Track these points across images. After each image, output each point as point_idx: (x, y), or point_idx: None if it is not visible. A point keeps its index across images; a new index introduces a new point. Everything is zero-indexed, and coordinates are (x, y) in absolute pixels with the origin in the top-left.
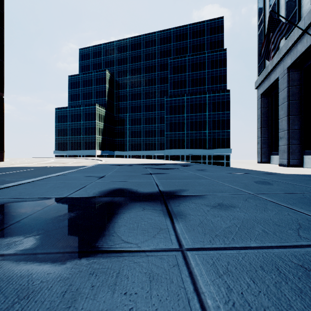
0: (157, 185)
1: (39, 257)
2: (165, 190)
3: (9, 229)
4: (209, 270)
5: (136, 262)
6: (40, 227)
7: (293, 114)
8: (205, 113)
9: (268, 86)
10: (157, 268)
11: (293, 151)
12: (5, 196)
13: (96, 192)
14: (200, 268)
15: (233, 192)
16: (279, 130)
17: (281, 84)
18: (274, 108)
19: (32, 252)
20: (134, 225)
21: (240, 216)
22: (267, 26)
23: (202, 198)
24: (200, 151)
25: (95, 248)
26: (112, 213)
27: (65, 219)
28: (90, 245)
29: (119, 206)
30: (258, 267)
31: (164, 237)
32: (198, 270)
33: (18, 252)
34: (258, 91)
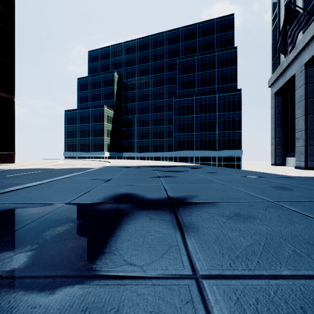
0: (165, 190)
1: (26, 282)
2: (174, 196)
3: (1, 242)
4: (233, 311)
5: (140, 294)
6: (35, 240)
7: (312, 113)
8: (215, 114)
9: (283, 84)
10: (166, 306)
11: (311, 153)
12: (6, 200)
13: (101, 198)
14: (222, 307)
15: (250, 199)
16: (296, 131)
17: (298, 81)
18: (289, 107)
19: (19, 275)
20: (139, 240)
21: (262, 230)
22: (281, 20)
23: (216, 206)
24: (209, 153)
25: (93, 271)
26: (116, 223)
27: (64, 230)
28: (87, 266)
29: (124, 215)
30: (298, 308)
31: (174, 258)
32: (218, 310)
33: (3, 274)
34: (272, 89)
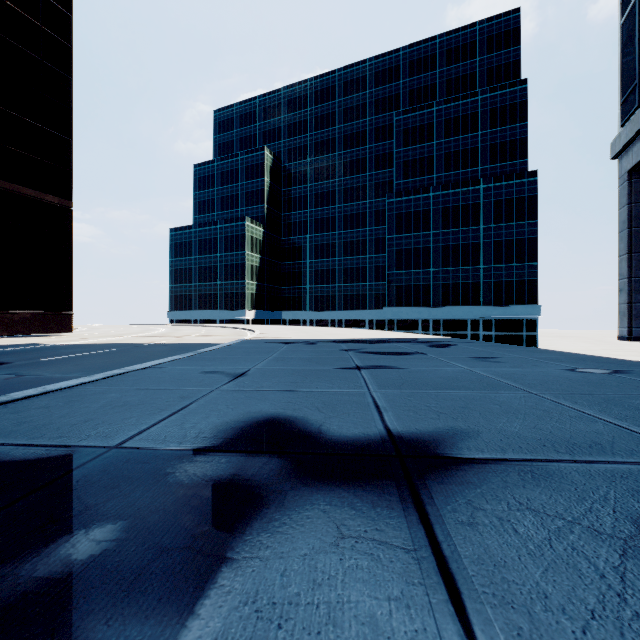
0: (377, 410)
1: None
2: (405, 432)
3: None
4: None
5: None
6: None
7: None
8: (478, 228)
9: None
10: None
11: None
12: None
13: (207, 431)
14: None
15: None
16: None
17: None
18: None
19: None
20: None
21: None
22: None
23: (548, 480)
24: (465, 312)
25: None
26: (221, 552)
27: (34, 584)
28: None
29: (255, 507)
30: None
31: None
32: None
33: None
34: (622, 164)
